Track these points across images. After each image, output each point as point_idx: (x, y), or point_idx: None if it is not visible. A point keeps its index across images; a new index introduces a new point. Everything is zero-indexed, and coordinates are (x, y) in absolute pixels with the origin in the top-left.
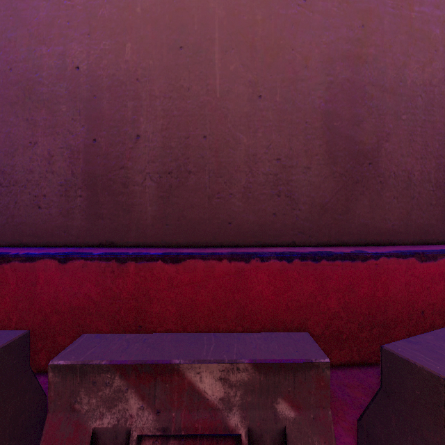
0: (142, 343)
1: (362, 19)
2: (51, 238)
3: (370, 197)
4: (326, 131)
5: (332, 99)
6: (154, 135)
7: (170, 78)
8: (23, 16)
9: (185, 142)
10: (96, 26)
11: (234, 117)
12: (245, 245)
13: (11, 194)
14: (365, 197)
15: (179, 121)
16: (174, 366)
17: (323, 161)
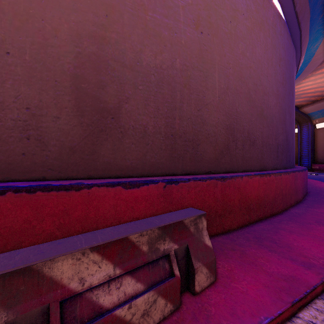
0: None
1: (106, 11)
2: None
3: (113, 142)
4: (75, 90)
5: (80, 66)
6: None
7: None
8: None
9: None
10: None
11: None
12: None
13: None
14: (108, 142)
15: None
16: None
17: (72, 113)
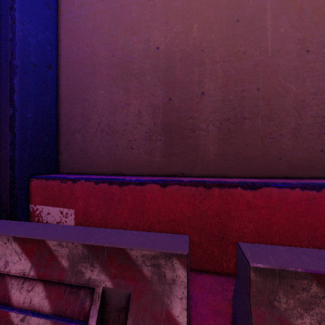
0: (306, 255)
1: None
2: (139, 170)
3: None
4: None
5: None
6: (215, 92)
7: (228, 46)
8: (122, 18)
9: (241, 94)
10: (171, 15)
11: (284, 70)
12: (294, 177)
13: (113, 140)
14: None
15: (236, 78)
16: None
17: None
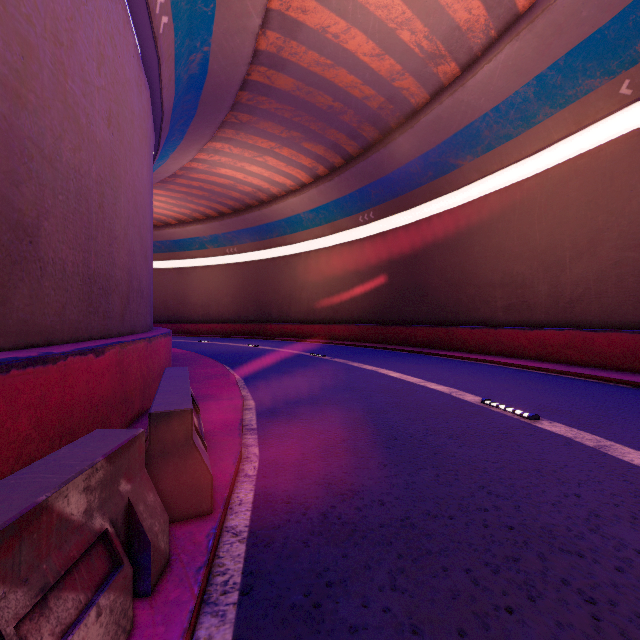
0: None
1: (22, 48)
2: None
3: (32, 285)
4: None
5: None
6: None
7: None
8: None
9: None
10: None
11: None
12: None
13: None
14: (26, 284)
15: None
16: (43, 505)
17: None
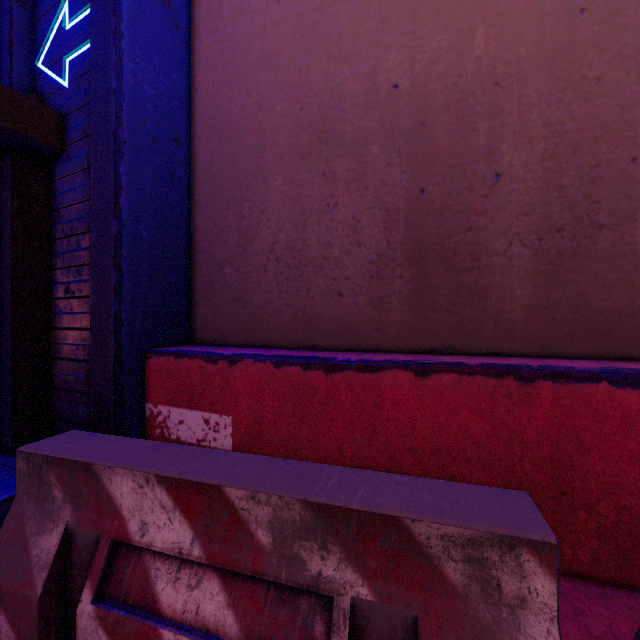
0: None
1: None
2: (356, 339)
3: None
4: None
5: None
6: (528, 171)
7: (558, 69)
8: (319, 32)
9: (592, 174)
10: (425, 16)
11: None
12: None
13: (302, 278)
14: None
15: (578, 139)
16: None
17: None
